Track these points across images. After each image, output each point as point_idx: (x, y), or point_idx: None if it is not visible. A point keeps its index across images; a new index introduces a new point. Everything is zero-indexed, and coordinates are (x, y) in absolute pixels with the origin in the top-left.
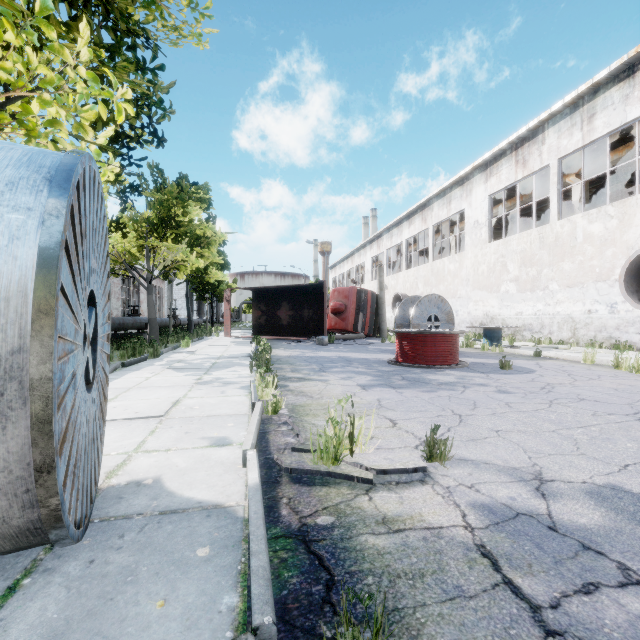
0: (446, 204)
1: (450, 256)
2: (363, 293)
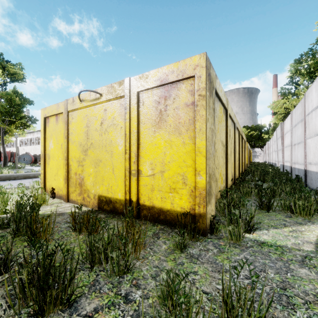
0: (37, 134)
1: (38, 145)
2: (13, 152)
